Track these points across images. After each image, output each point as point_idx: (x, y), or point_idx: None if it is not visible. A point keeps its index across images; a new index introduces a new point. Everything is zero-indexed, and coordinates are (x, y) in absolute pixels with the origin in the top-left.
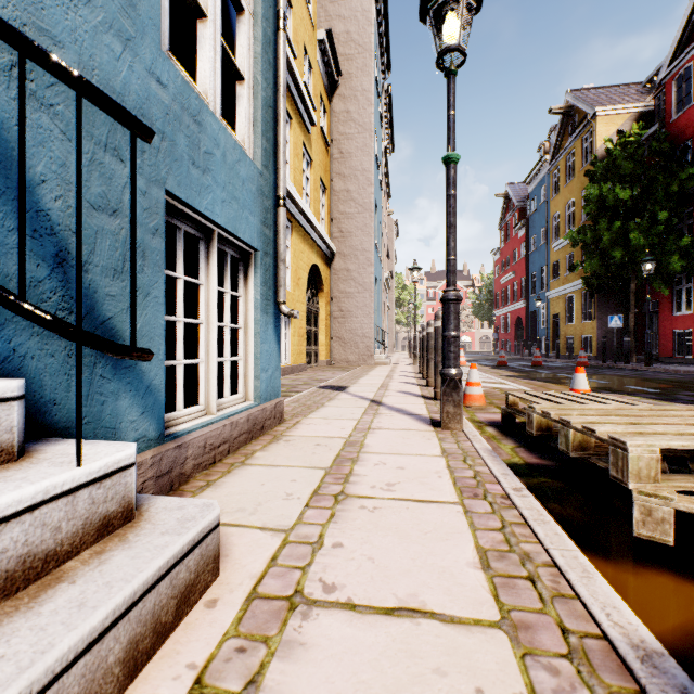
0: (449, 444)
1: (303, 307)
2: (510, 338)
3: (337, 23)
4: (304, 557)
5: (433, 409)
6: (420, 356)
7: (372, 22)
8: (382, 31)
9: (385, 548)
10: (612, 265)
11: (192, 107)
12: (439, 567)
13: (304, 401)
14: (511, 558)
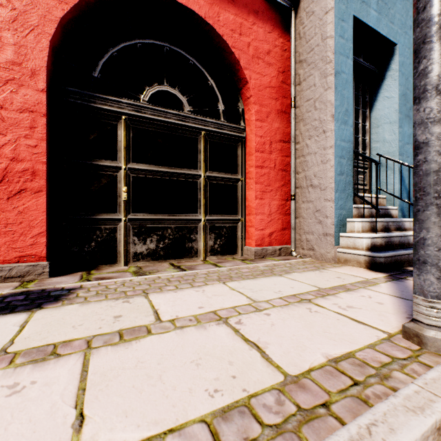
0: None
1: None
2: None
3: None
4: None
5: None
6: None
7: None
8: None
9: None
10: None
11: None
12: None
13: None
14: None
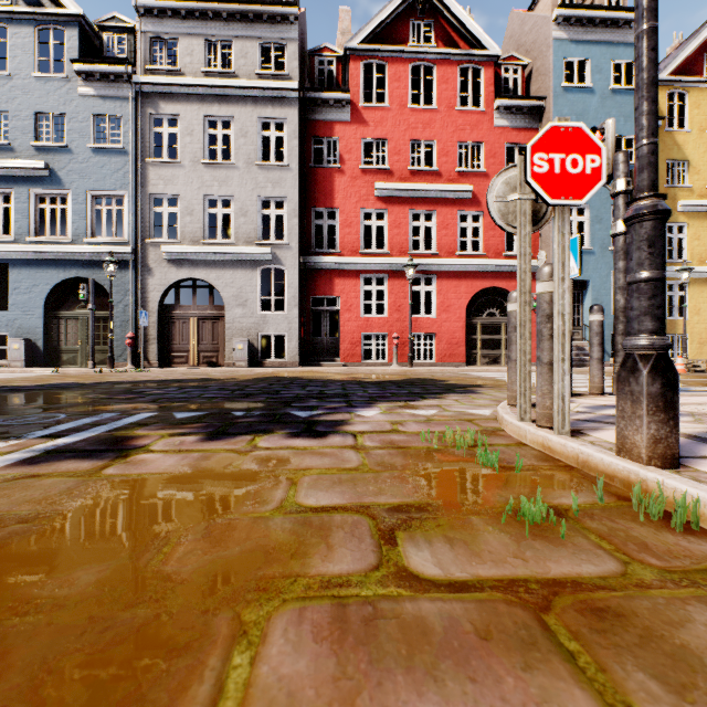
0: None
1: None
2: None
3: None
4: None
5: None
6: None
7: None
8: None
9: None
10: None
11: None
12: None
13: None
14: None
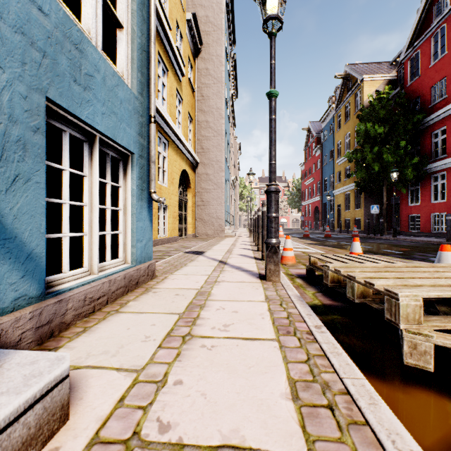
0: (270, 292)
1: (176, 198)
2: (311, 220)
3: (200, 9)
4: (148, 396)
5: (261, 266)
6: (254, 231)
7: (223, 10)
8: (229, 18)
9: (216, 383)
10: (372, 174)
11: (74, 37)
12: (258, 400)
13: (172, 262)
14: (314, 388)
